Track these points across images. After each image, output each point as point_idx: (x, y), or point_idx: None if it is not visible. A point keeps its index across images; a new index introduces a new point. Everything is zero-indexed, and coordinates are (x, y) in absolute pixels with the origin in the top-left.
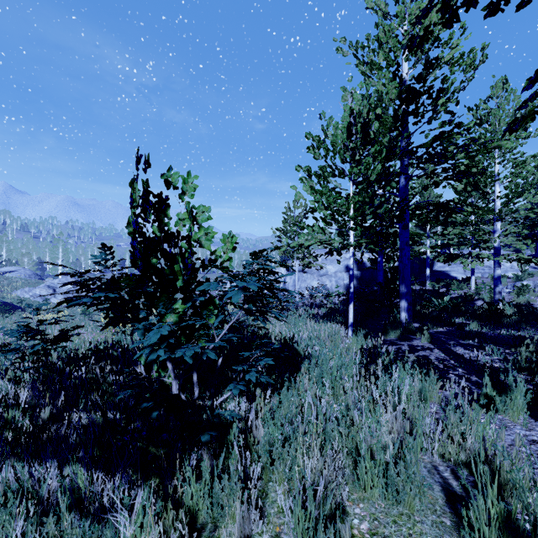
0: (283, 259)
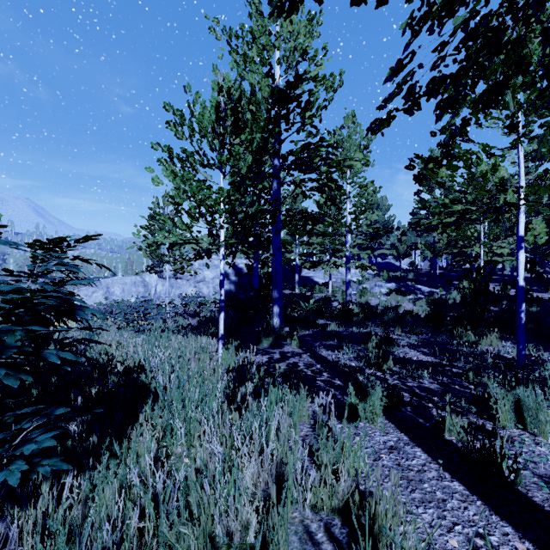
0: (156, 263)
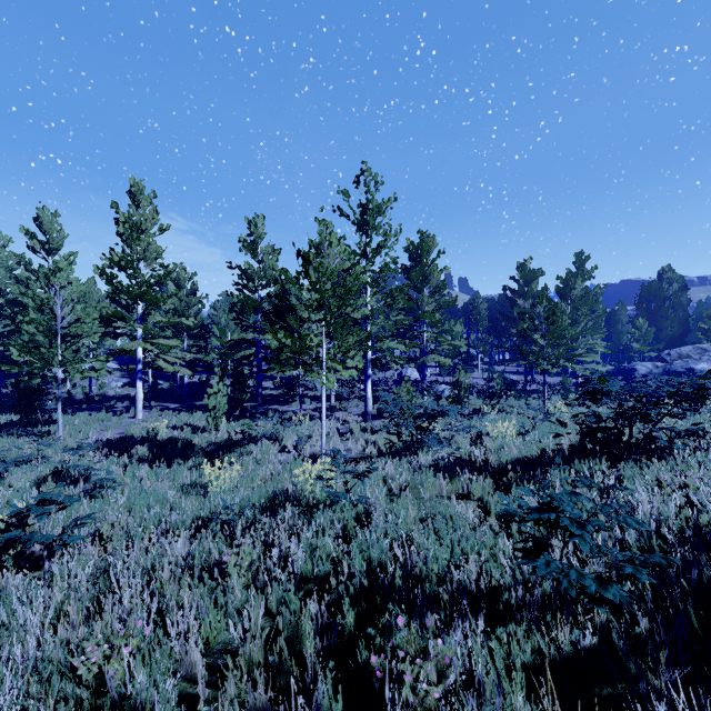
0: None
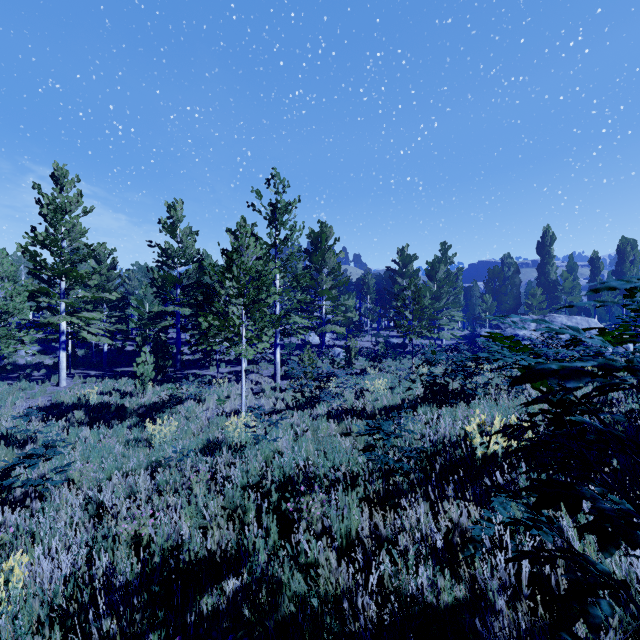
0: None
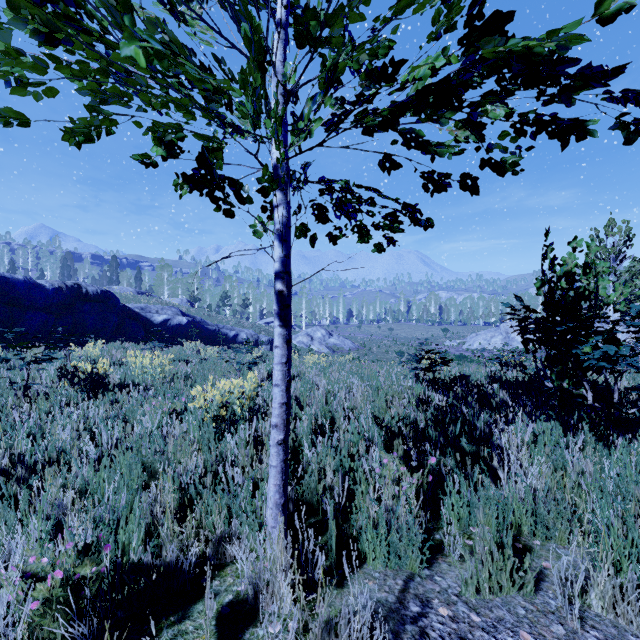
0: None
